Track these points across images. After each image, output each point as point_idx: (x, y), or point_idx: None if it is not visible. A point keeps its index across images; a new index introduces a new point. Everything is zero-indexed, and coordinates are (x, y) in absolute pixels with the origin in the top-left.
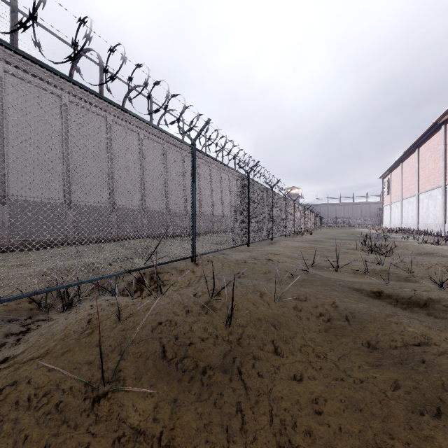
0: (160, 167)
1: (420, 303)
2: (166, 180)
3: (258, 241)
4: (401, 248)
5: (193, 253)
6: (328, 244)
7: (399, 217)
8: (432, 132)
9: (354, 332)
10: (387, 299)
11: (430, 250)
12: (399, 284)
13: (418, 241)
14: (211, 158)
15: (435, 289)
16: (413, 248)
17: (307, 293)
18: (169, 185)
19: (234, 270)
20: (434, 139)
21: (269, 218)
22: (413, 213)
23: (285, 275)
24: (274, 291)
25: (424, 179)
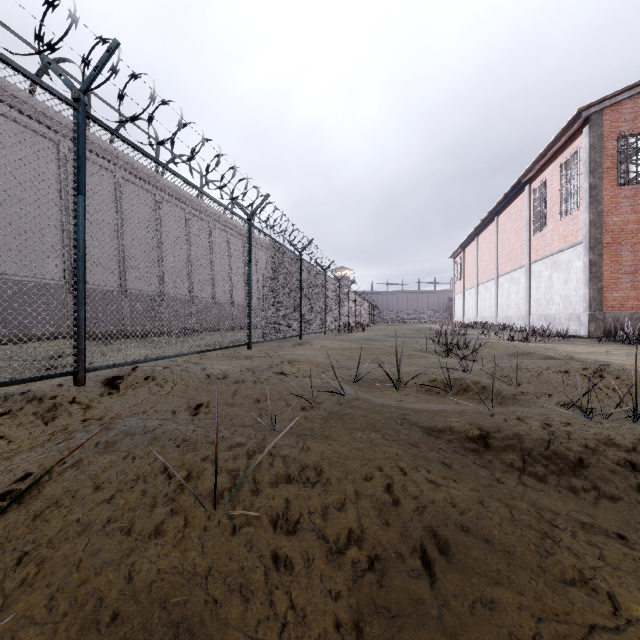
0: (108, 212)
1: (570, 461)
2: (120, 236)
3: (272, 339)
4: (486, 348)
5: (78, 363)
6: (386, 344)
7: (474, 308)
8: (515, 195)
9: (453, 635)
10: (503, 456)
11: (526, 349)
12: (508, 412)
13: (502, 338)
14: (144, 155)
15: (575, 420)
16: (502, 347)
17: (326, 459)
18: (128, 247)
19: (191, 398)
20: (516, 204)
21: (295, 302)
22: (491, 303)
23: (297, 404)
24: (234, 463)
25: (504, 257)
